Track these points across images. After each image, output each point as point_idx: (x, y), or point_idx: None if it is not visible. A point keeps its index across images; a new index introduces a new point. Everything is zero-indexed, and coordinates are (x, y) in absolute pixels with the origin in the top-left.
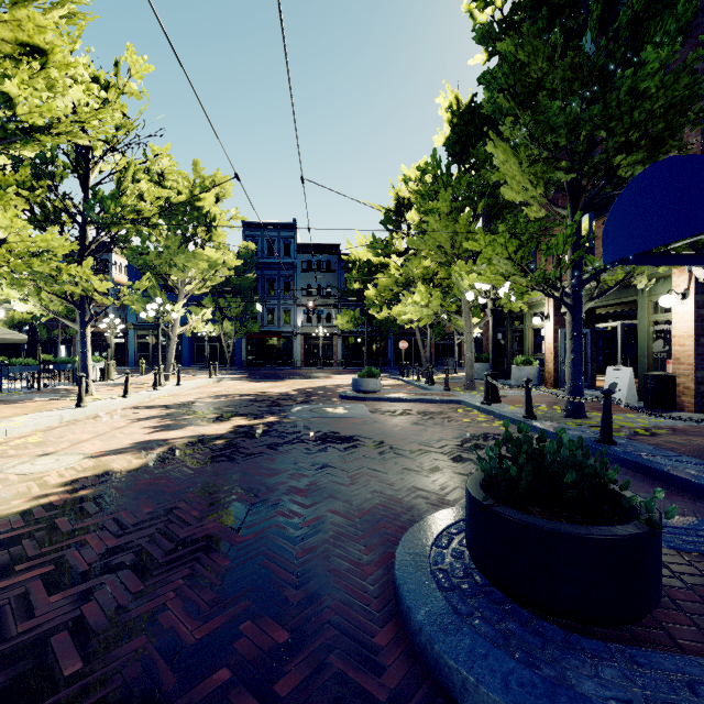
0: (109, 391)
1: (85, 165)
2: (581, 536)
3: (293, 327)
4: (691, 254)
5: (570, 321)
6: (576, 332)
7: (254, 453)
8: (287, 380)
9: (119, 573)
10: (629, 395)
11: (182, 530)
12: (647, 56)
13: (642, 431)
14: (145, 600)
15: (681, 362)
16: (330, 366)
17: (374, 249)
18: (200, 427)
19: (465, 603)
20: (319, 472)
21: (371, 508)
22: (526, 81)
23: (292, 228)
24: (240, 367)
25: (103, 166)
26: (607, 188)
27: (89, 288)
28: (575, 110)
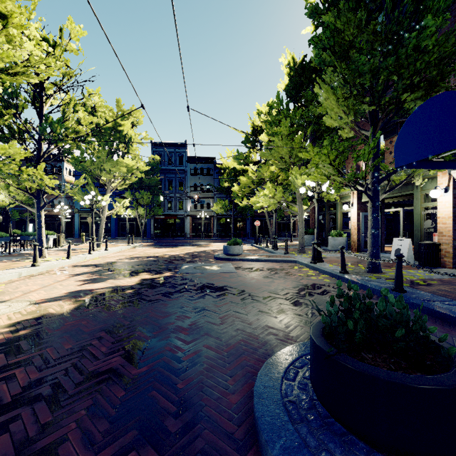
0: (58, 254)
1: (40, 100)
2: (414, 386)
3: (184, 211)
4: (454, 161)
5: (371, 207)
6: (375, 215)
7: (153, 300)
8: (180, 246)
9: (34, 405)
10: (408, 257)
11: (91, 364)
12: (427, 22)
13: (421, 282)
14: (51, 431)
15: (443, 235)
16: (209, 237)
17: (238, 159)
18: (117, 280)
19: (312, 435)
20: (198, 314)
21: (235, 344)
22: (341, 43)
23: (182, 144)
24: (149, 238)
25: (54, 101)
26: (395, 117)
27: (42, 184)
28: (377, 61)
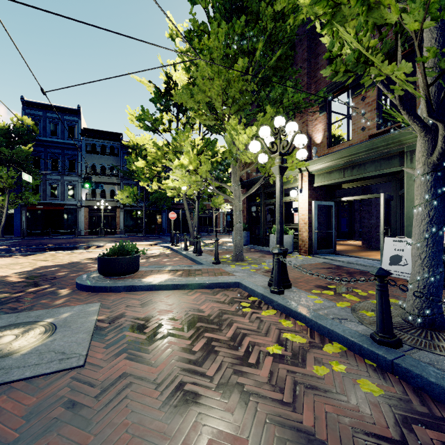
0: None
1: None
2: None
3: (77, 200)
4: None
5: (429, 172)
6: (440, 190)
7: None
8: (46, 252)
9: None
10: None
11: None
12: None
13: None
14: None
15: None
16: (113, 234)
17: (143, 121)
18: None
19: None
20: None
21: None
22: None
23: None
24: (15, 237)
25: None
26: None
27: None
28: None
